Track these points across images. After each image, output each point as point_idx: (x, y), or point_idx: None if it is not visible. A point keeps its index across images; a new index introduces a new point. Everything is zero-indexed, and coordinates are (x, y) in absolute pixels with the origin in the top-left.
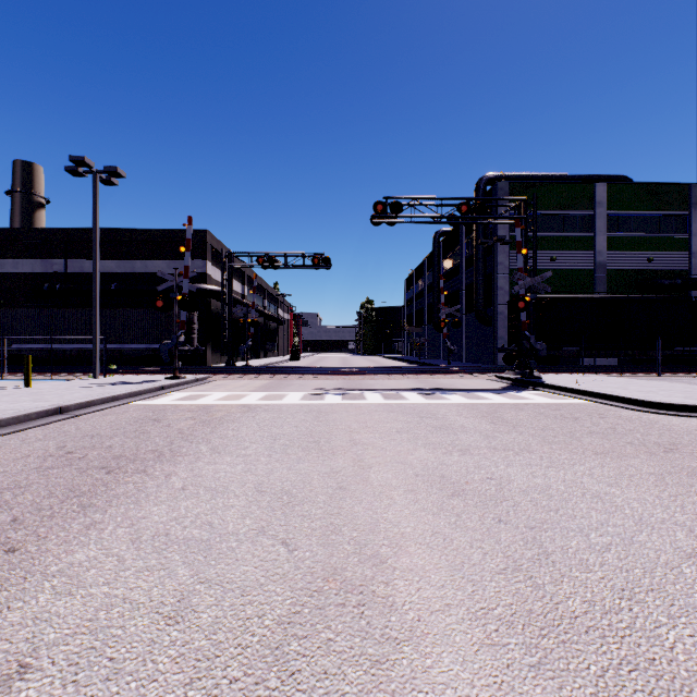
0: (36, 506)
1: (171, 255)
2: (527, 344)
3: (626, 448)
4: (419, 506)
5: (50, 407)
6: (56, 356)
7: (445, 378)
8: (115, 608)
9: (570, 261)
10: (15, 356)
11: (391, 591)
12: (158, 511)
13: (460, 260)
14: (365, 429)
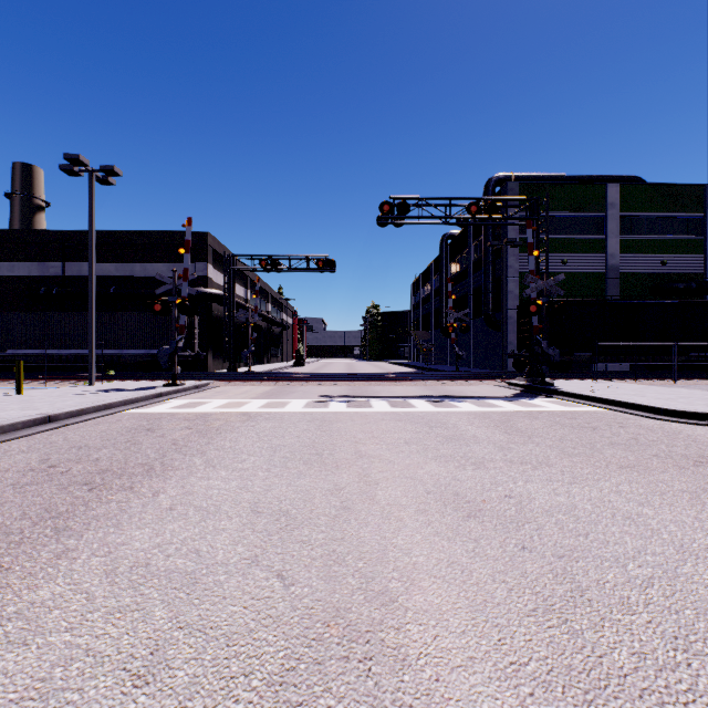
0: (5, 530)
1: (171, 258)
2: (539, 350)
3: (653, 461)
4: (432, 530)
5: (38, 416)
6: (52, 362)
7: (454, 384)
8: (75, 663)
9: (581, 264)
10: (10, 362)
11: (403, 640)
12: (140, 536)
13: (468, 264)
14: (371, 440)
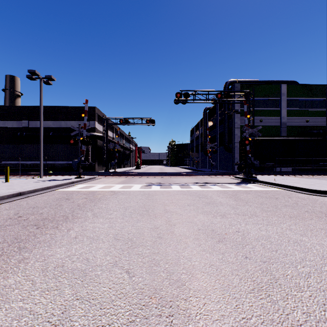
0: None
1: (78, 118)
2: (250, 161)
3: (305, 214)
4: (201, 248)
5: (14, 192)
6: (23, 167)
7: (210, 177)
8: (24, 318)
9: (269, 122)
10: (3, 167)
11: (188, 306)
12: (60, 251)
13: (216, 121)
14: (171, 204)
